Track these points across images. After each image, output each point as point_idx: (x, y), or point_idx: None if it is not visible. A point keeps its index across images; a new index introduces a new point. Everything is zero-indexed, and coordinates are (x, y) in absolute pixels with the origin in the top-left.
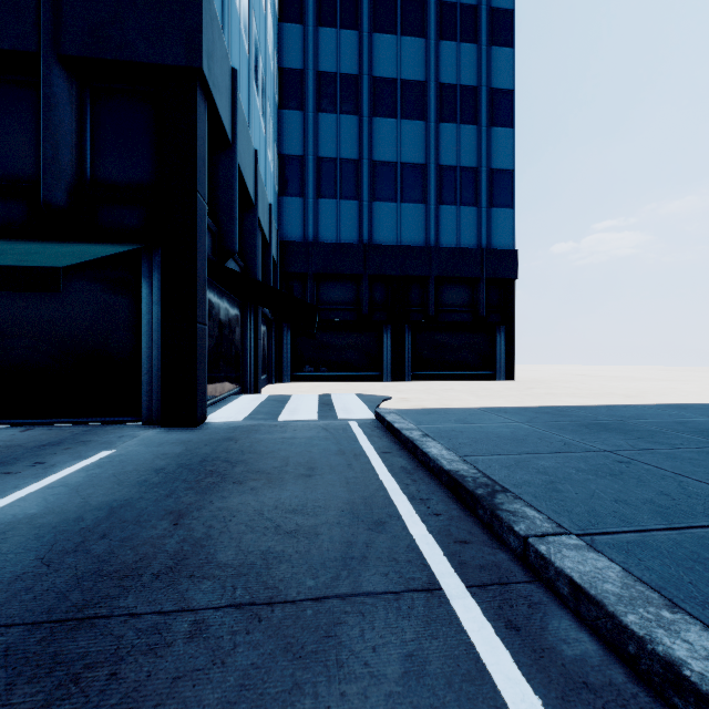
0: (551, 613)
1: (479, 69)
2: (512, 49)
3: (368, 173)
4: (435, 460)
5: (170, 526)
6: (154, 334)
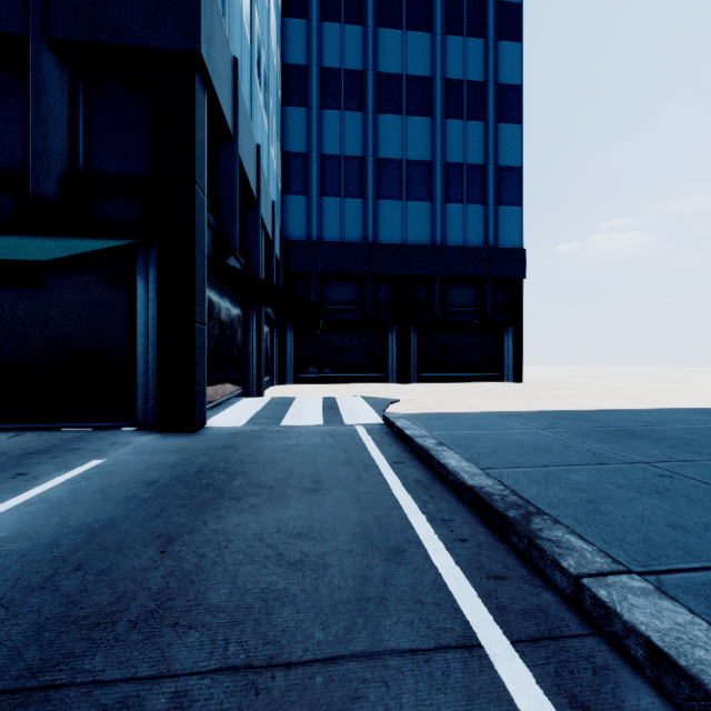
0: (623, 683)
1: (486, 64)
2: (520, 43)
3: (373, 170)
4: (455, 473)
5: (156, 555)
6: (150, 334)
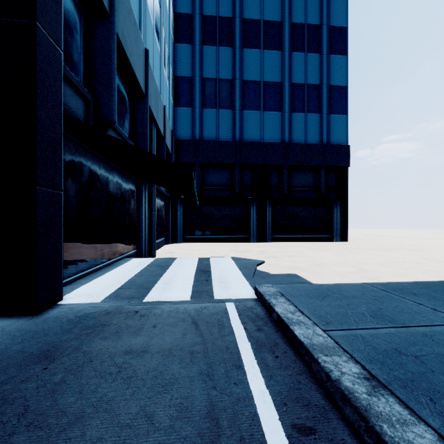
0: None
1: (321, 12)
2: None
3: (239, 89)
4: None
5: None
6: None
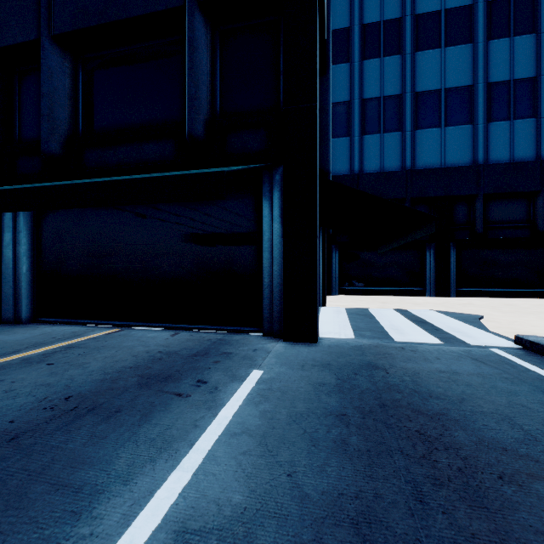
0: None
1: None
2: None
3: (410, 105)
4: None
5: None
6: (274, 249)
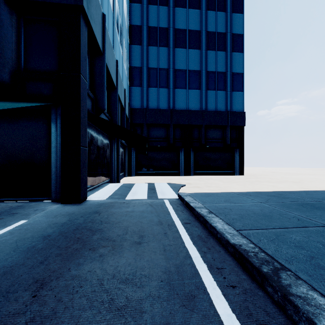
0: None
1: (226, 24)
2: (242, 14)
3: (172, 75)
4: (222, 234)
5: (28, 299)
6: (57, 152)
